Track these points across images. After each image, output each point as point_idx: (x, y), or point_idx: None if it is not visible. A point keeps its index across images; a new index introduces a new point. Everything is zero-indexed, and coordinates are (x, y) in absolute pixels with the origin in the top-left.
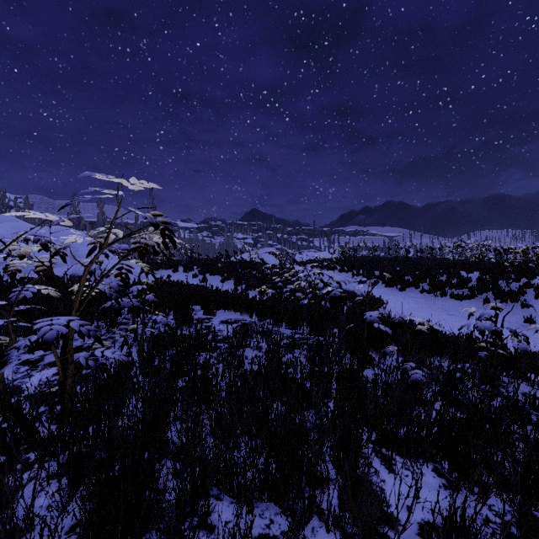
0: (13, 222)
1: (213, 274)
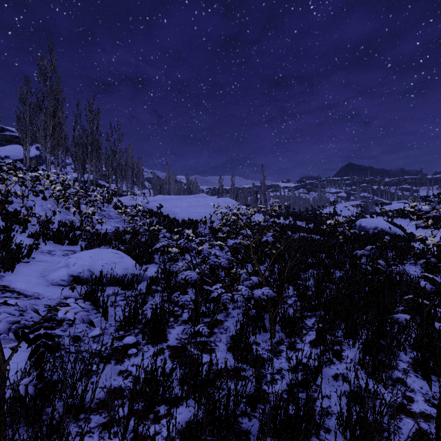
0: (209, 198)
1: (301, 221)
